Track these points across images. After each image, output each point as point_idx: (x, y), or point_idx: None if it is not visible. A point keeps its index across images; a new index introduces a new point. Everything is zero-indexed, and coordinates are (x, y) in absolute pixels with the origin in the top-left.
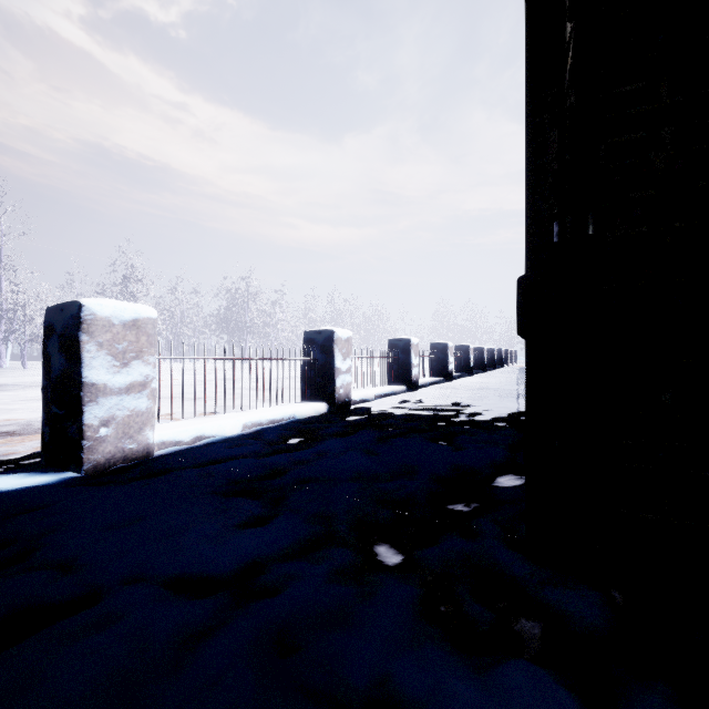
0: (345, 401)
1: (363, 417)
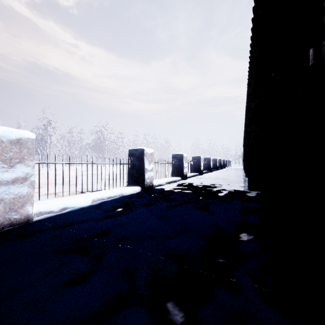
0: (150, 185)
1: (159, 194)
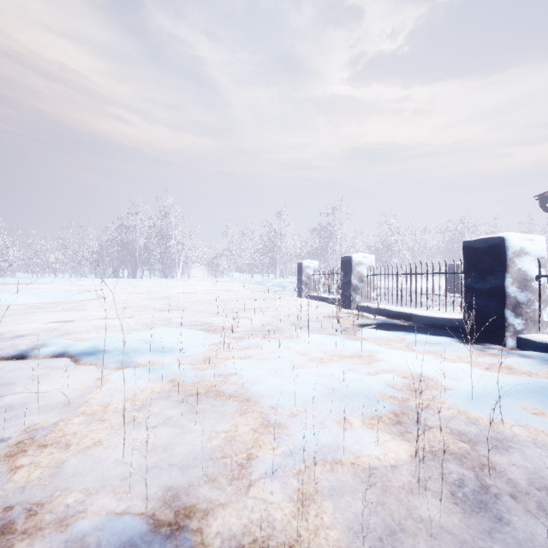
0: None
1: None
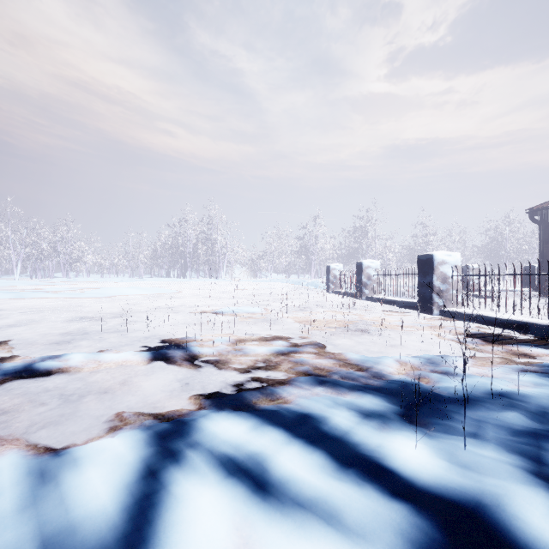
0: None
1: None
